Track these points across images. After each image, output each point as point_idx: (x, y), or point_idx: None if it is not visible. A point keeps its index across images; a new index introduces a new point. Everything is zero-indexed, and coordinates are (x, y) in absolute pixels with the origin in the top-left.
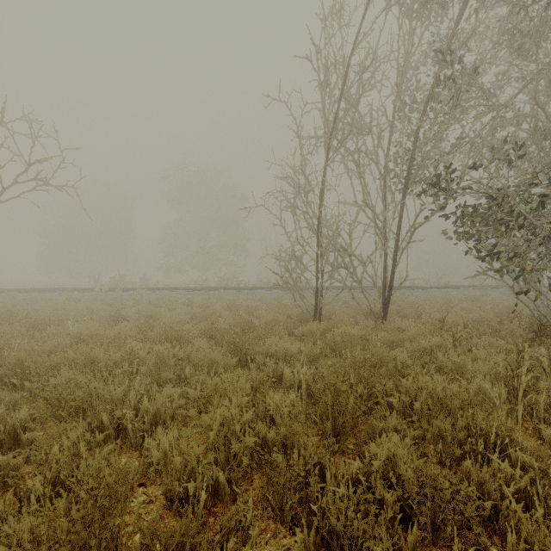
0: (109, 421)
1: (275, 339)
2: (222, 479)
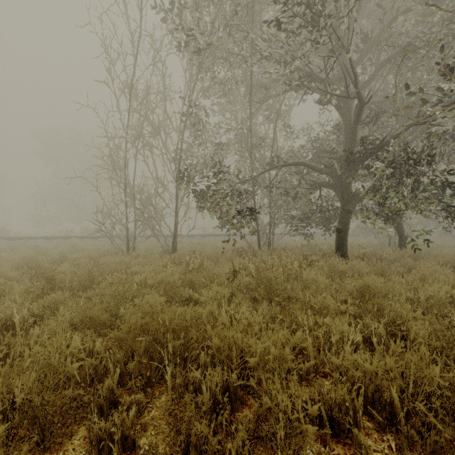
0: None
1: (66, 265)
2: None
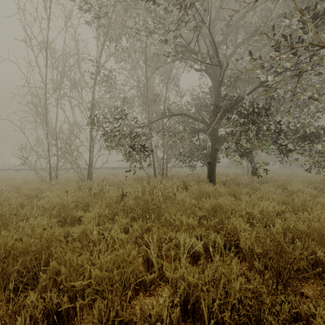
0: None
1: None
2: None
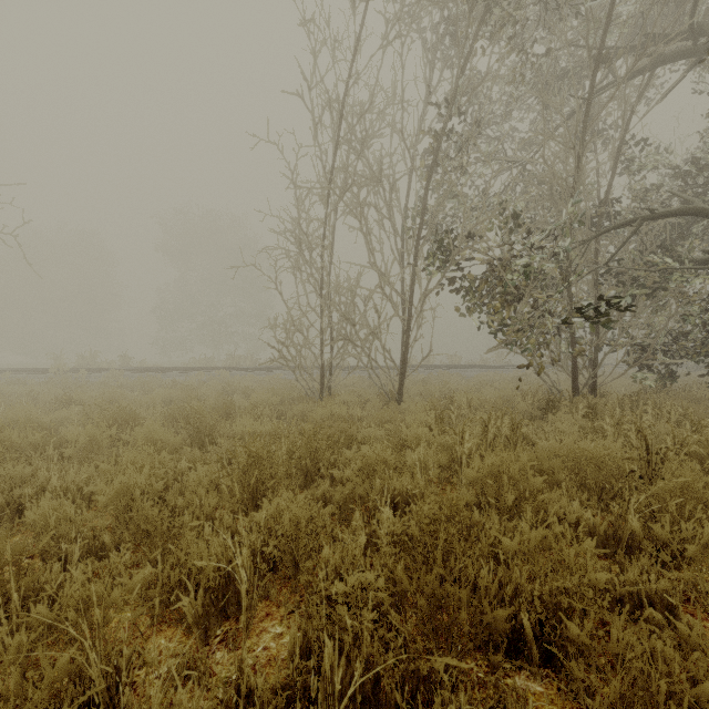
0: (8, 502)
1: (246, 419)
2: (108, 541)
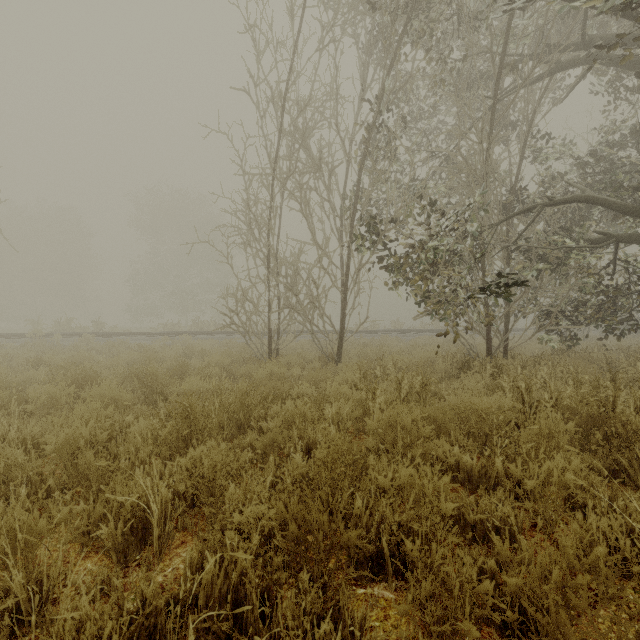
0: None
1: (194, 379)
2: (53, 484)
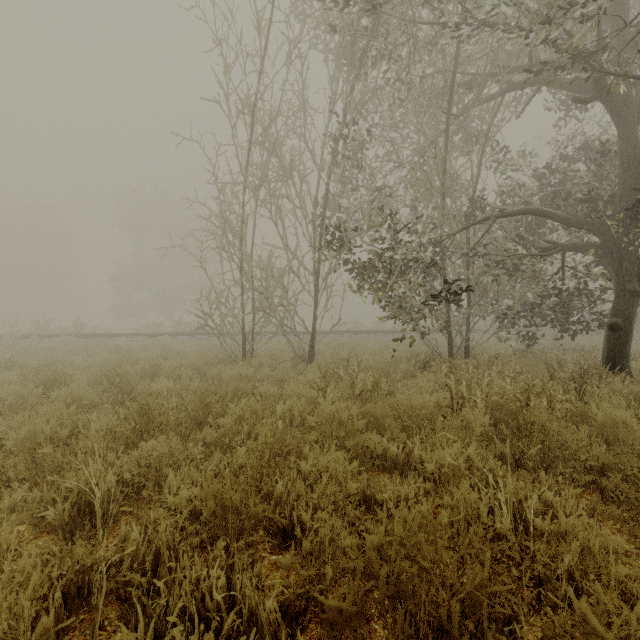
0: None
1: (162, 379)
2: (13, 476)
